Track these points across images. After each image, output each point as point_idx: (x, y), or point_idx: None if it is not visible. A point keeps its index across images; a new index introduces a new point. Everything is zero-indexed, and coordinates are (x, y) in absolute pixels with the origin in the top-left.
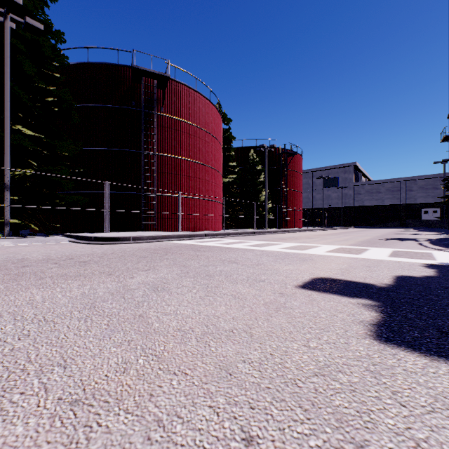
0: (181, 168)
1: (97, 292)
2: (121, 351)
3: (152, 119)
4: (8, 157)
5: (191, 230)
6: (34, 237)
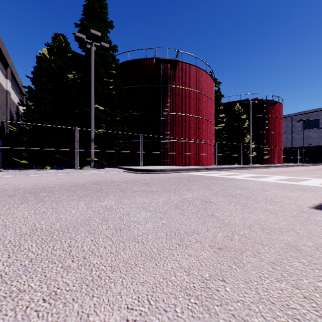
0: (185, 122)
1: (173, 201)
2: (219, 230)
3: (167, 90)
4: (93, 123)
5: (192, 165)
6: (105, 168)
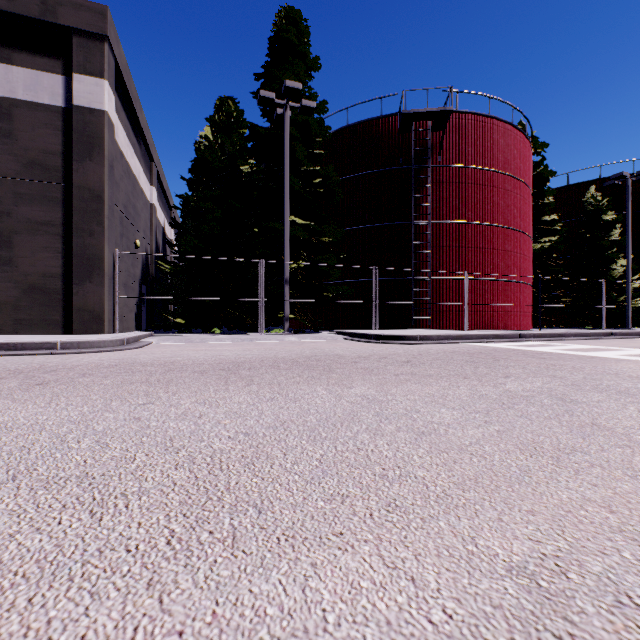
0: (466, 237)
1: (487, 394)
2: (630, 452)
3: (425, 176)
4: (288, 251)
5: (481, 328)
6: (308, 333)
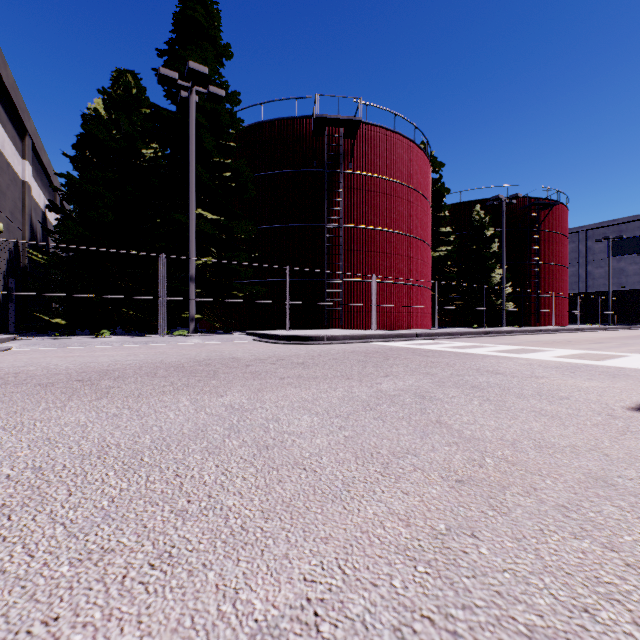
0: (374, 243)
1: (359, 396)
2: (455, 450)
3: (337, 180)
4: (193, 246)
5: (388, 328)
6: (216, 335)
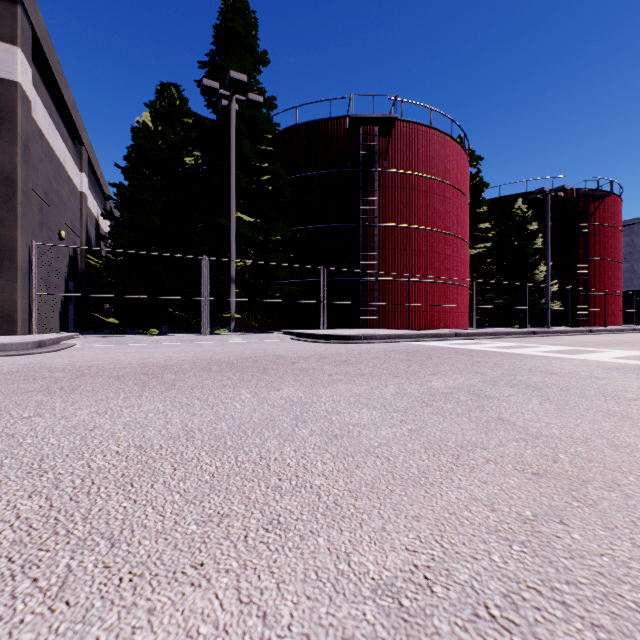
0: (410, 241)
1: (411, 392)
2: (524, 445)
3: (372, 179)
4: (233, 248)
5: (423, 328)
6: (254, 333)
